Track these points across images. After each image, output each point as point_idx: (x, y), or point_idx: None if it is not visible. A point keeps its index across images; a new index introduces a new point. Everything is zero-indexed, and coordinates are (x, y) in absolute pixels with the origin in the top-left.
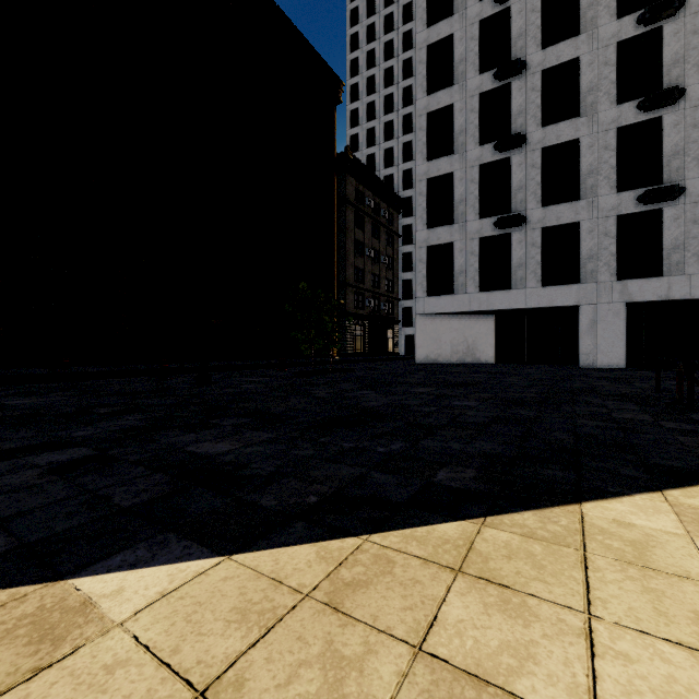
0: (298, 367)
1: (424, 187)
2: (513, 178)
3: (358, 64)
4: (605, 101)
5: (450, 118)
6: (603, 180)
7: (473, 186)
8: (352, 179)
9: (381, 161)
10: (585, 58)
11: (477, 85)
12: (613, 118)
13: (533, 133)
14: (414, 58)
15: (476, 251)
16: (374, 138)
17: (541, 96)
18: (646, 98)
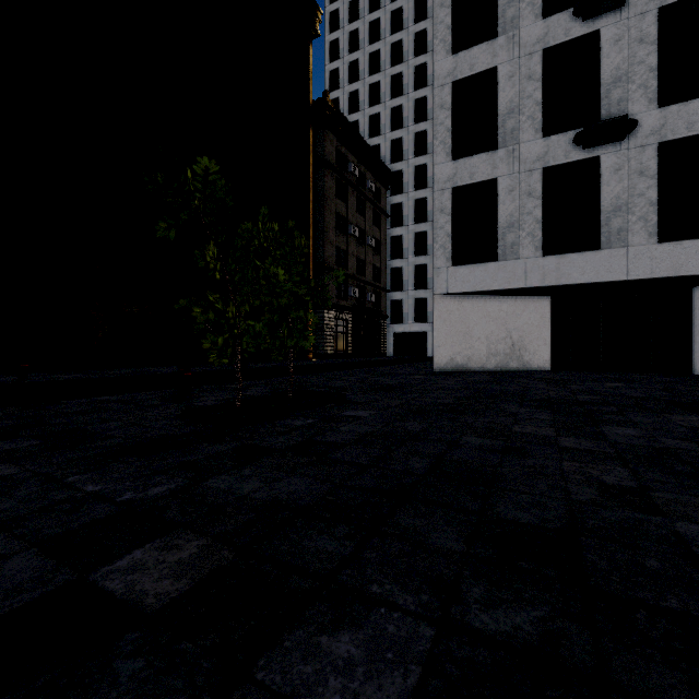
0: (235, 383)
1: (448, 95)
2: (605, 64)
3: (339, 17)
4: None
5: None
6: None
7: (531, 85)
8: (332, 136)
9: (366, 129)
10: None
11: None
12: None
13: None
14: (404, 8)
15: (537, 190)
16: (357, 103)
17: None
18: None
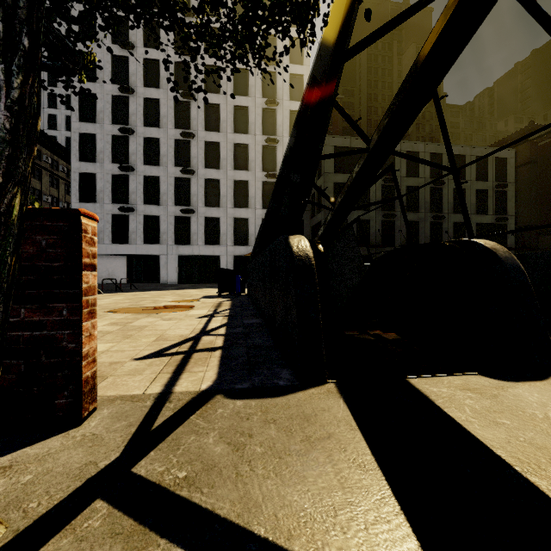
0: None
1: (77, 176)
2: (130, 186)
3: None
4: (170, 163)
5: (95, 141)
6: (170, 199)
7: (108, 184)
8: None
9: (63, 123)
10: (163, 140)
11: (111, 130)
12: (173, 172)
13: (140, 167)
14: None
15: (110, 221)
16: (55, 102)
17: (143, 149)
18: (182, 170)
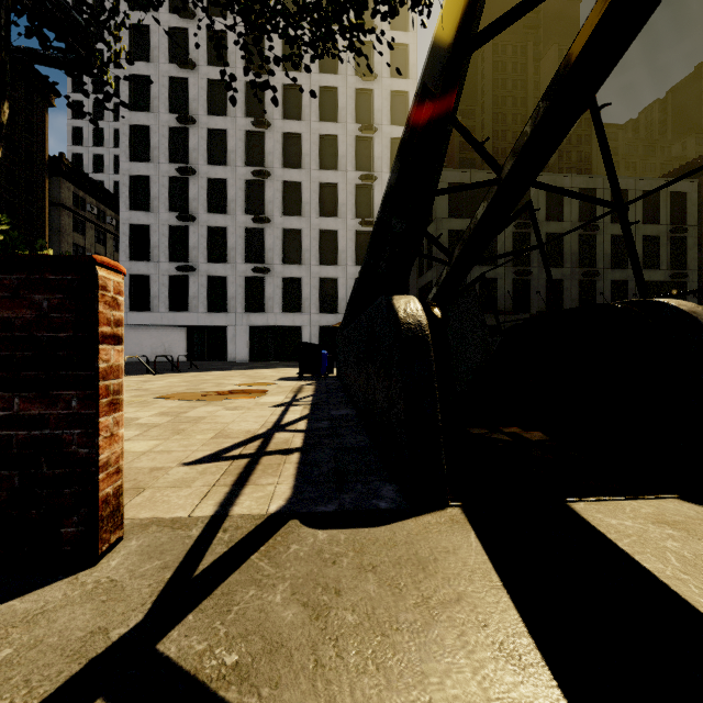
0: None
1: (127, 229)
2: (191, 240)
3: None
4: (240, 210)
5: (149, 184)
6: (239, 255)
7: (164, 238)
8: (69, 184)
9: (111, 165)
10: (230, 181)
11: (167, 170)
12: (244, 221)
13: (202, 215)
14: None
15: (167, 284)
16: (102, 138)
17: (207, 194)
18: (254, 218)
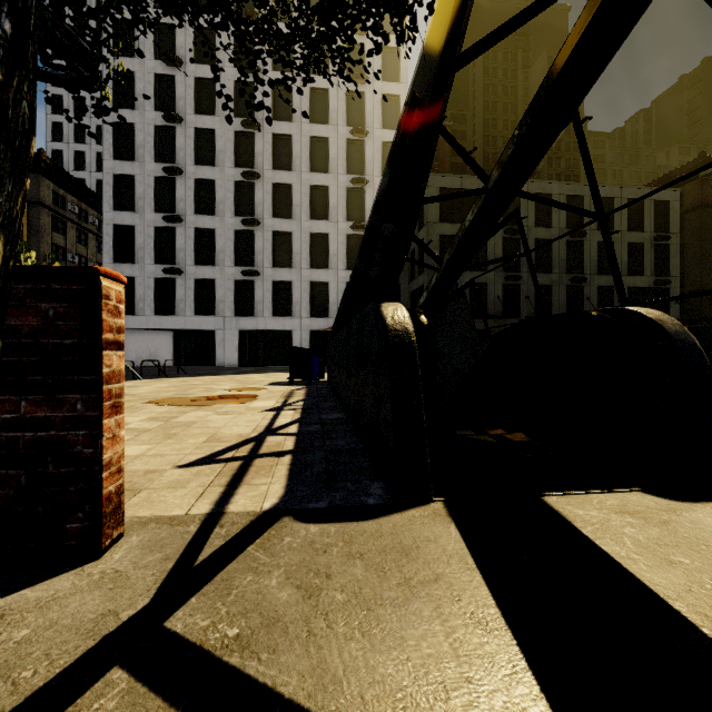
0: None
1: (111, 230)
2: (178, 242)
3: None
4: (229, 211)
5: (133, 184)
6: (228, 257)
7: (150, 240)
8: (49, 182)
9: (93, 162)
10: (219, 182)
11: (153, 169)
12: (232, 223)
13: (190, 217)
14: None
15: (152, 287)
16: (84, 135)
17: (194, 194)
18: (244, 220)
